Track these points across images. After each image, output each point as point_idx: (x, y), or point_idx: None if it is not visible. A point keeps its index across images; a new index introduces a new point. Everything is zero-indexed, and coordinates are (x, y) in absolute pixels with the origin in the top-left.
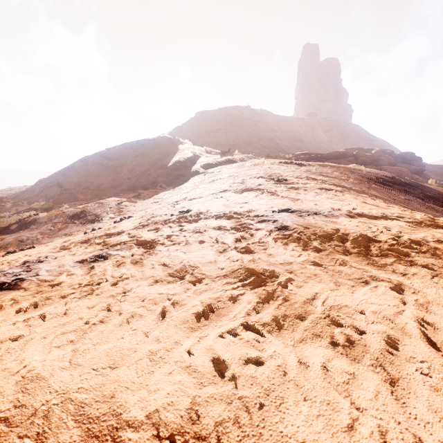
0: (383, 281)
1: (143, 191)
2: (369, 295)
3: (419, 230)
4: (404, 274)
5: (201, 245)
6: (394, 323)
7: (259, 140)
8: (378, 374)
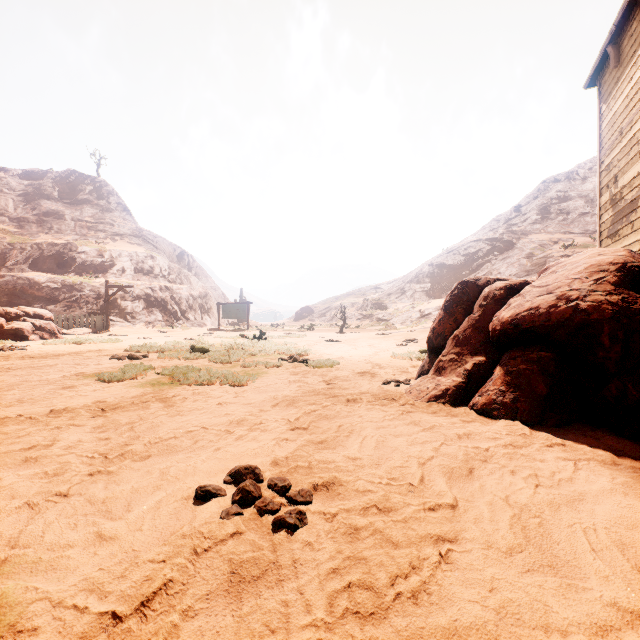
0: None
1: None
2: None
3: None
4: None
5: None
6: None
7: None
8: None
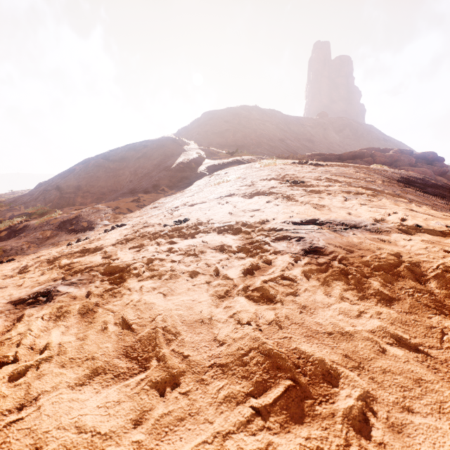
0: None
1: (143, 195)
2: None
3: None
4: None
5: (192, 279)
6: None
7: (269, 140)
8: None
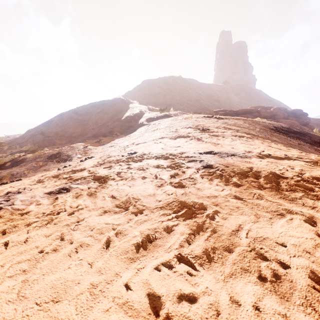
0: (296, 214)
1: (103, 138)
2: (287, 227)
3: (316, 168)
4: (313, 207)
5: (143, 180)
6: (314, 256)
7: (188, 100)
8: (310, 316)
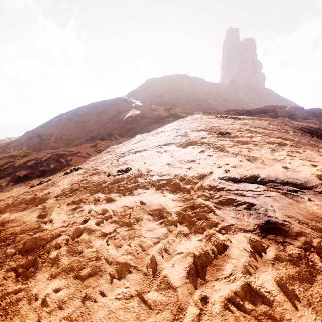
0: None
1: (100, 141)
2: None
3: None
4: None
5: (118, 281)
6: None
7: (195, 100)
8: None
